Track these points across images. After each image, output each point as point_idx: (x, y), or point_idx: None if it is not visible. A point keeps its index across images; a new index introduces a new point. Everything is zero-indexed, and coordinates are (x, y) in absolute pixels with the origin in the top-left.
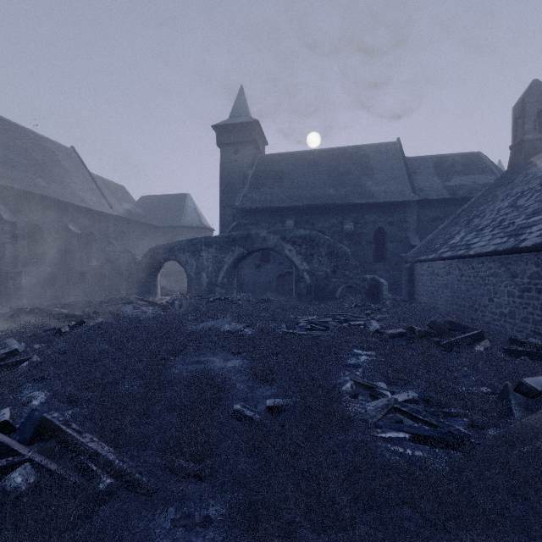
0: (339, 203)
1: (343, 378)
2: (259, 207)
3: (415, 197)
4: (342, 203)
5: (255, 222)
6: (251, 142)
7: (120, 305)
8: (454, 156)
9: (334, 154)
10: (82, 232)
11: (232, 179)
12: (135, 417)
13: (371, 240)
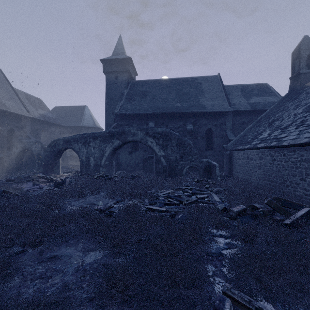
0: (183, 112)
1: (212, 283)
2: (131, 113)
3: (231, 109)
4: (185, 112)
5: (128, 123)
6: (126, 71)
7: (22, 182)
8: (252, 85)
9: (179, 81)
10: (3, 128)
11: (113, 95)
12: None
13: (203, 136)
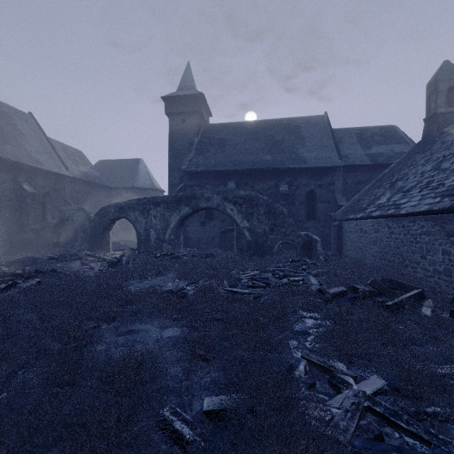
0: (275, 167)
1: (292, 352)
2: (204, 171)
3: (341, 163)
4: (278, 168)
5: (200, 184)
6: (196, 113)
7: (68, 261)
8: (373, 128)
9: (270, 125)
10: (37, 191)
11: (180, 146)
12: (6, 453)
13: (303, 200)
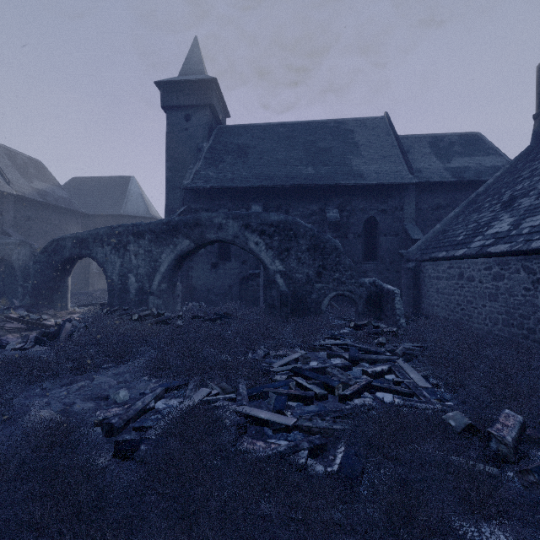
0: (320, 184)
1: None
2: (216, 187)
3: (414, 179)
4: (324, 184)
5: (210, 207)
6: (206, 106)
7: None
8: (450, 135)
9: (311, 127)
10: None
11: (182, 153)
12: None
13: (360, 232)
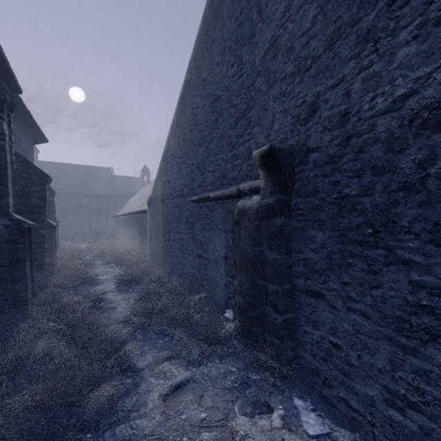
0: (80, 193)
1: None
2: None
3: (112, 194)
4: (82, 193)
5: None
6: None
7: None
8: (131, 178)
9: (80, 168)
10: None
11: None
12: None
13: (95, 208)
